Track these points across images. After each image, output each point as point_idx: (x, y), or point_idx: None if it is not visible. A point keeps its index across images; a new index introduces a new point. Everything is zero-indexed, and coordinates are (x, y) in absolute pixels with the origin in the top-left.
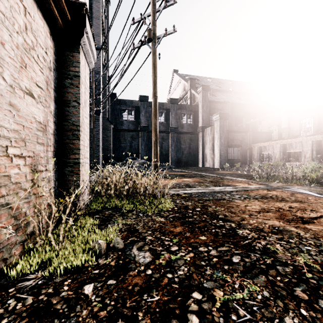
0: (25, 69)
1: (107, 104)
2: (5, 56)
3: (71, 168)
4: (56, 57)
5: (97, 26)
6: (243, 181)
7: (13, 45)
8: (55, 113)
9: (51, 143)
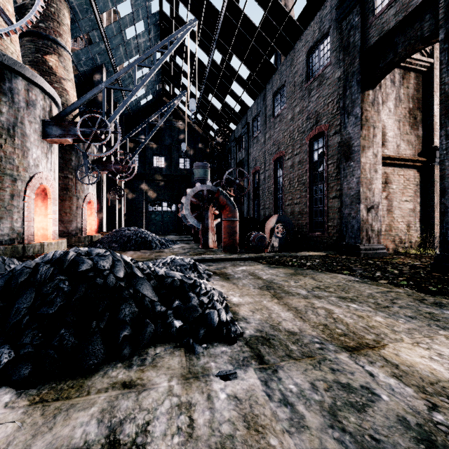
0: (404, 194)
1: None
2: (397, 195)
3: (430, 226)
4: (422, 176)
5: None
6: None
7: (399, 190)
8: (420, 202)
9: (417, 215)
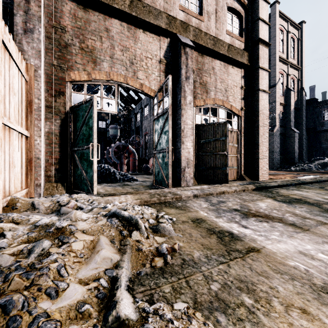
0: None
1: (291, 117)
2: None
3: None
4: None
5: (273, 71)
6: (327, 175)
7: None
8: None
9: None
